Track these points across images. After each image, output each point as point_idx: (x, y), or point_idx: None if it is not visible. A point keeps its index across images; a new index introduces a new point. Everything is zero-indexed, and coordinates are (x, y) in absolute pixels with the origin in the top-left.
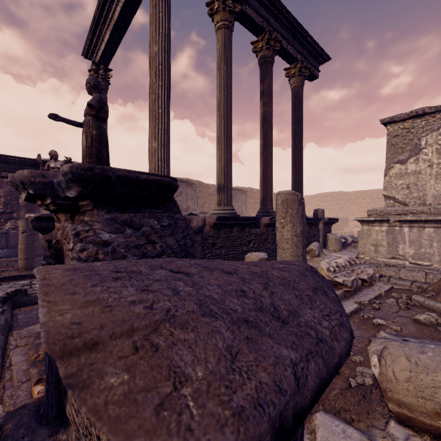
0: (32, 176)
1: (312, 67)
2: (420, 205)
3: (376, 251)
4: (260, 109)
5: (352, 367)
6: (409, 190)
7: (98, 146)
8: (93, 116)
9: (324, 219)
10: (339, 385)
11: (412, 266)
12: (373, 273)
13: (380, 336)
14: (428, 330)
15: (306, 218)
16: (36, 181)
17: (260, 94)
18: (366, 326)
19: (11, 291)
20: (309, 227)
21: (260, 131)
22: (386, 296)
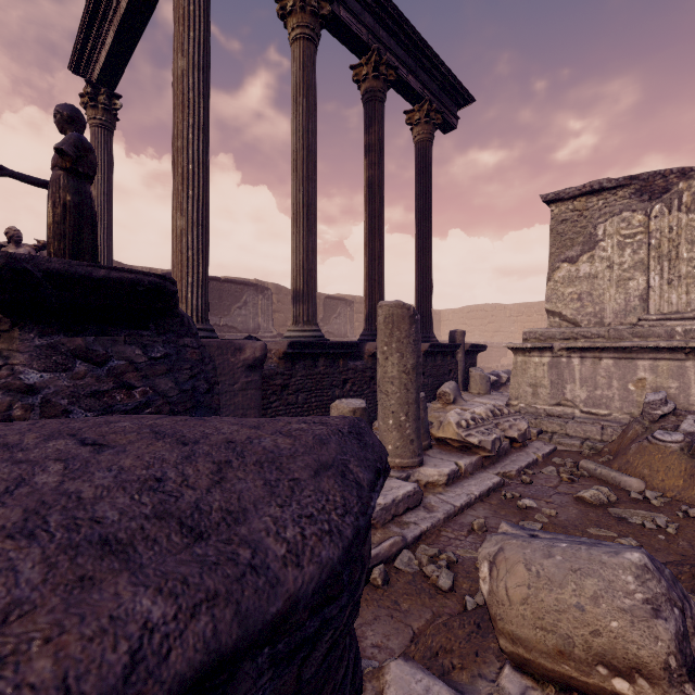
0: None
1: (447, 111)
2: (596, 325)
3: (535, 395)
4: (365, 173)
5: (474, 578)
6: (581, 303)
7: (76, 221)
8: (66, 169)
9: (465, 346)
10: (450, 608)
11: (584, 416)
12: (526, 429)
13: (500, 531)
14: (594, 513)
15: (436, 344)
16: None
17: (365, 148)
18: (507, 510)
19: None
20: (441, 358)
21: (365, 208)
22: (544, 463)
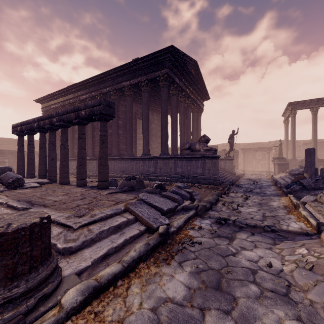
0: (273, 157)
1: None
2: None
3: None
4: None
5: None
6: None
7: (280, 150)
8: (279, 145)
9: None
10: None
11: None
12: None
13: None
14: None
15: None
16: (273, 158)
17: None
18: None
19: (268, 170)
20: None
21: None
22: None
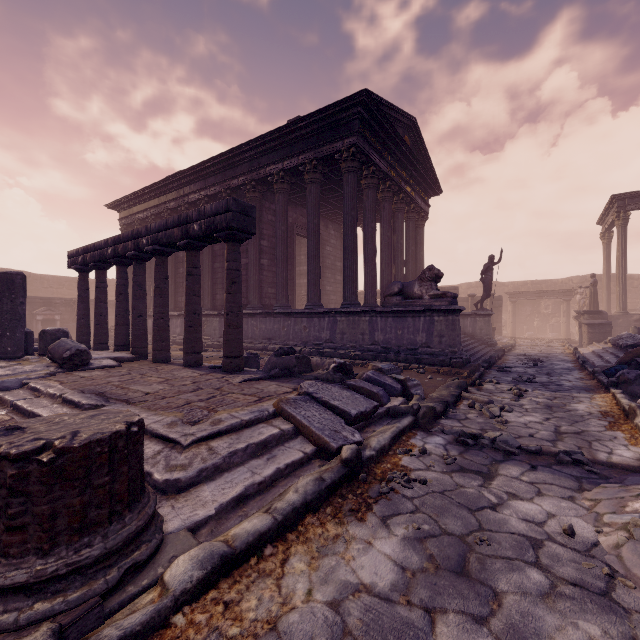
0: (577, 311)
1: None
2: None
3: None
4: None
5: None
6: None
7: (593, 295)
8: (592, 286)
9: None
10: None
11: None
12: None
13: None
14: None
15: None
16: (578, 311)
17: None
18: None
19: (566, 338)
20: None
21: None
22: None
